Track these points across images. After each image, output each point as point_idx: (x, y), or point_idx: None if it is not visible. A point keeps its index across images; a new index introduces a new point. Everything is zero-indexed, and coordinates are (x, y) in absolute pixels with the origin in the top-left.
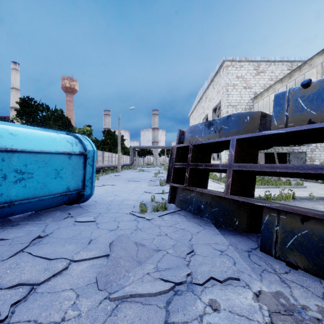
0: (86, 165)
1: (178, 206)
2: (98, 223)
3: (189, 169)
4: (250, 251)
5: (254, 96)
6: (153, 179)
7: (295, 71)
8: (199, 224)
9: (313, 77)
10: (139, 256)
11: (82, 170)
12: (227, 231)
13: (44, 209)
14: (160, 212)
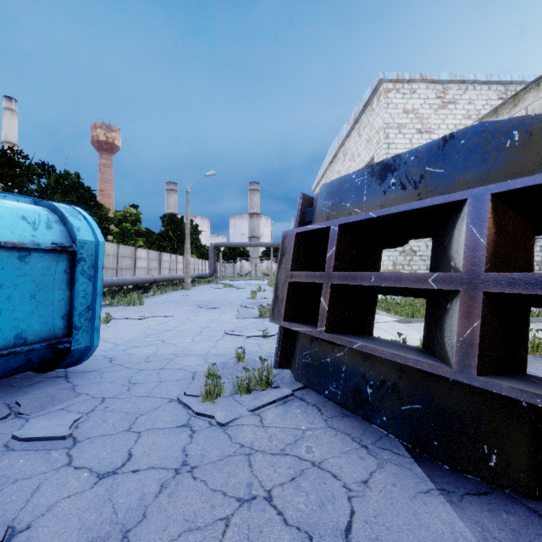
0: (76, 278)
1: (300, 380)
2: (80, 439)
3: (329, 289)
4: None
5: None
6: (247, 303)
7: (527, 91)
8: (361, 442)
9: None
10: None
11: (64, 289)
12: (450, 474)
13: None
14: (255, 394)
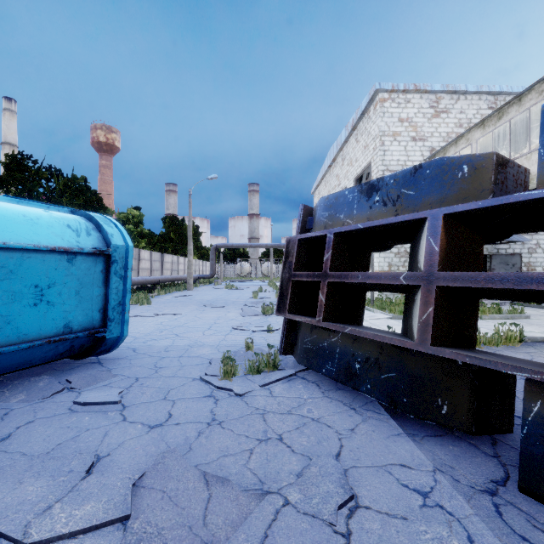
0: (110, 277)
1: (302, 363)
2: (128, 404)
3: (326, 286)
4: (494, 493)
5: (430, 155)
6: (249, 302)
7: (510, 105)
8: (350, 406)
9: (538, 118)
10: (212, 523)
11: (100, 287)
12: (416, 424)
13: (20, 370)
14: (264, 374)
